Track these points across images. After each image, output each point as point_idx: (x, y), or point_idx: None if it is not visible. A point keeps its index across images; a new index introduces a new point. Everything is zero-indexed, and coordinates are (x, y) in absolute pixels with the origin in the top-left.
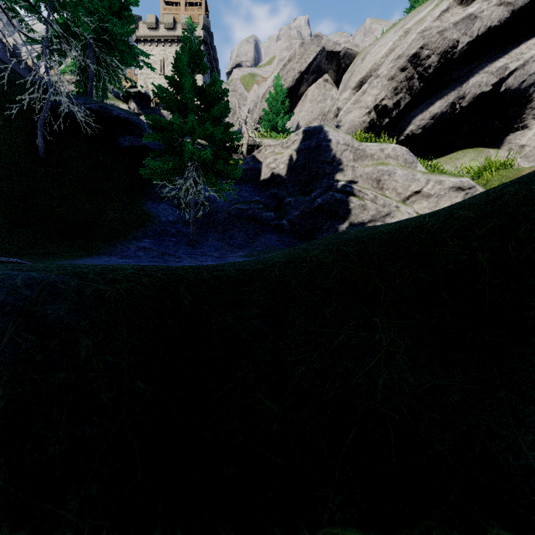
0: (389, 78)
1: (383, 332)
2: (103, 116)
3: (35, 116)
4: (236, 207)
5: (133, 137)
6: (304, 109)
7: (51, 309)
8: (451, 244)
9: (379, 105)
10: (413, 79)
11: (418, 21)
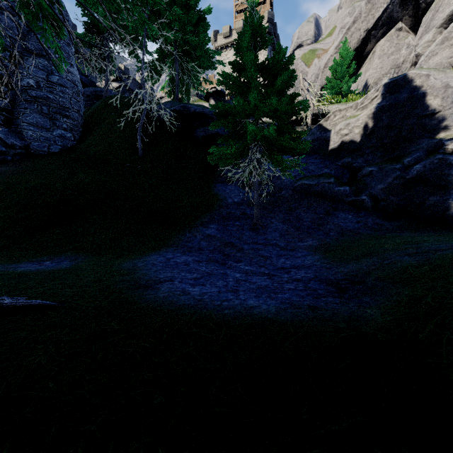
0: None
1: None
2: (183, 114)
3: (136, 124)
4: (302, 183)
5: (206, 127)
6: (371, 67)
7: None
8: None
9: None
10: None
11: None
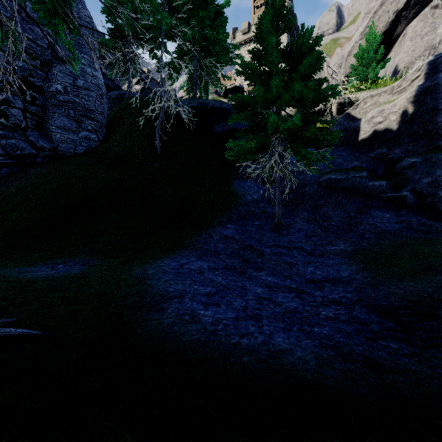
0: None
1: None
2: (201, 110)
3: (155, 123)
4: (329, 178)
5: (224, 123)
6: (402, 51)
7: None
8: None
9: None
10: None
11: None
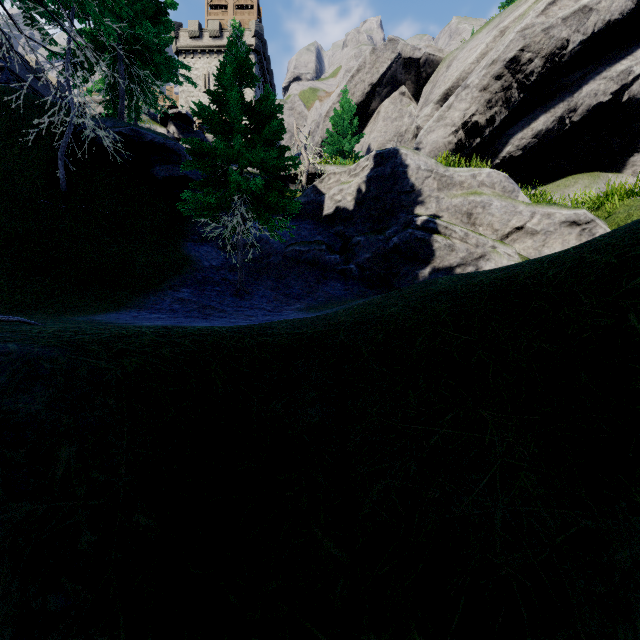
0: (480, 89)
1: (495, 432)
2: (135, 141)
3: (56, 143)
4: (294, 249)
5: (170, 166)
6: (376, 129)
7: (23, 401)
8: (587, 302)
9: (469, 122)
10: (511, 89)
11: (517, 17)
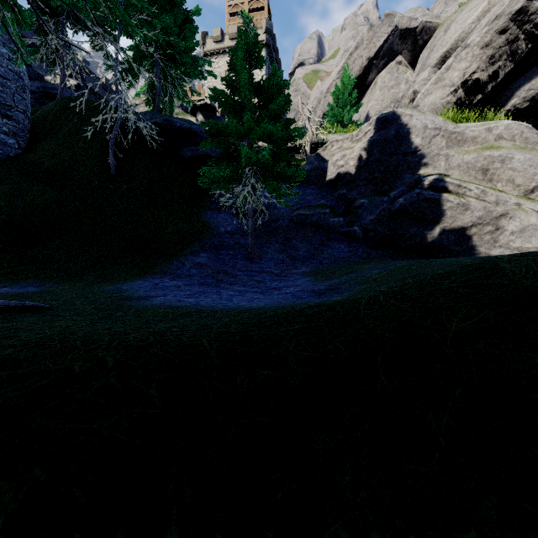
0: (482, 46)
1: None
2: (167, 129)
3: (107, 136)
4: (299, 213)
5: (195, 147)
6: (373, 99)
7: None
8: None
9: (469, 80)
10: (517, 41)
11: None
